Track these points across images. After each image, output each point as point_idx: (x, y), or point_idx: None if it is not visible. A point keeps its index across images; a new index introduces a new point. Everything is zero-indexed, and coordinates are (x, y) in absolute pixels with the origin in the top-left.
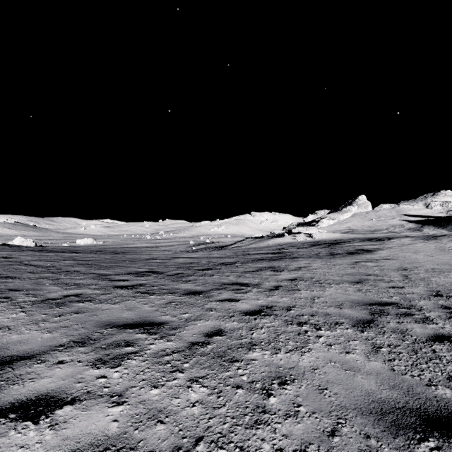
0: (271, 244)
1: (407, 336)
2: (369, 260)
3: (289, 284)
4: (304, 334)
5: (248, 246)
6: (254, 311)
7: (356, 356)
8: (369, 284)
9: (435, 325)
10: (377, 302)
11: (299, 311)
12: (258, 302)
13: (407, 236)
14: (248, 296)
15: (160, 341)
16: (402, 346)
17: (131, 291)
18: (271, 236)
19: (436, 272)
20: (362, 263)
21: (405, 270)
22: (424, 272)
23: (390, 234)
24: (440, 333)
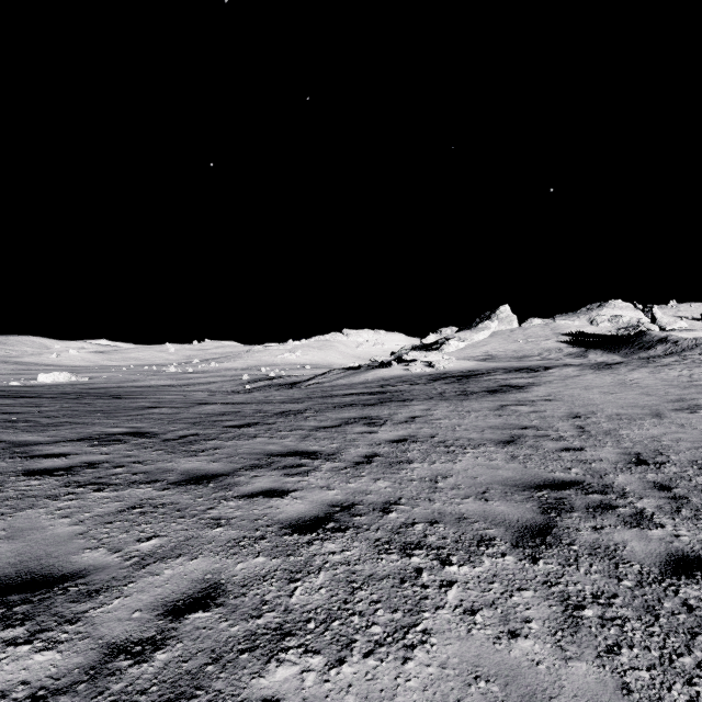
0: (371, 378)
1: (622, 565)
2: (521, 403)
3: (392, 451)
4: (415, 581)
5: (334, 381)
6: (314, 519)
7: (534, 645)
8: (528, 446)
9: (661, 530)
10: (548, 482)
11: (407, 512)
12: (326, 495)
13: (571, 365)
14: (311, 480)
15: (18, 652)
16: (623, 597)
17: (55, 481)
18: (371, 365)
19: (625, 421)
20: (512, 407)
21: (579, 418)
22: (606, 420)
23: (544, 362)
24: (678, 551)
